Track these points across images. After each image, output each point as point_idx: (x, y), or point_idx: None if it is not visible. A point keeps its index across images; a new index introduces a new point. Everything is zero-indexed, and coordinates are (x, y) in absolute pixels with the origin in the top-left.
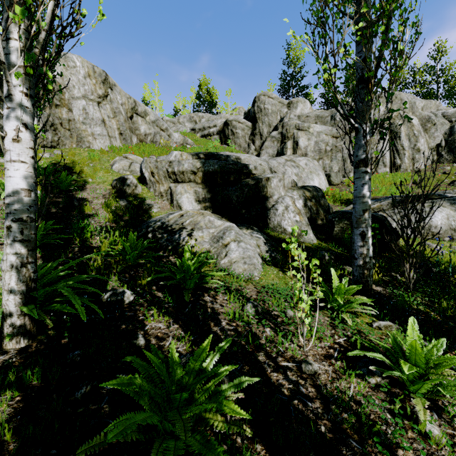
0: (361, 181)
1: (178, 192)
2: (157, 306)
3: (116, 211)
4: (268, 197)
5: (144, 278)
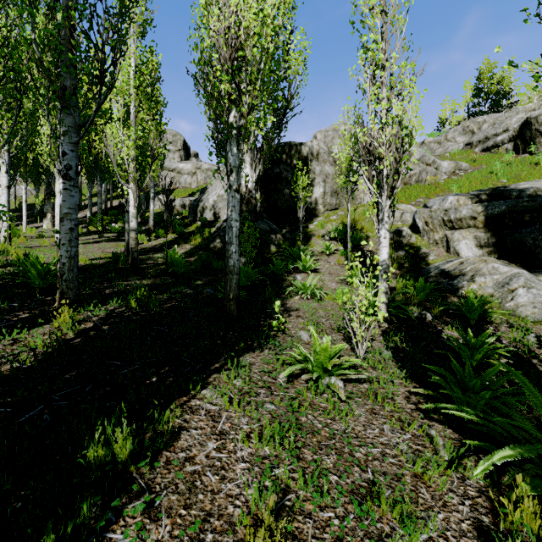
0: None
1: (455, 239)
2: (448, 325)
3: (397, 260)
4: None
5: (436, 309)
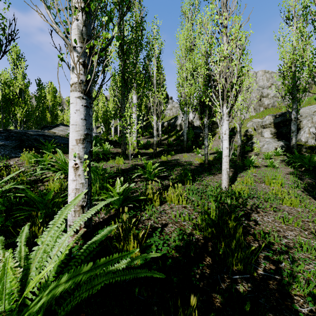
0: (291, 125)
1: (263, 132)
2: None
3: (242, 140)
4: (301, 128)
5: None
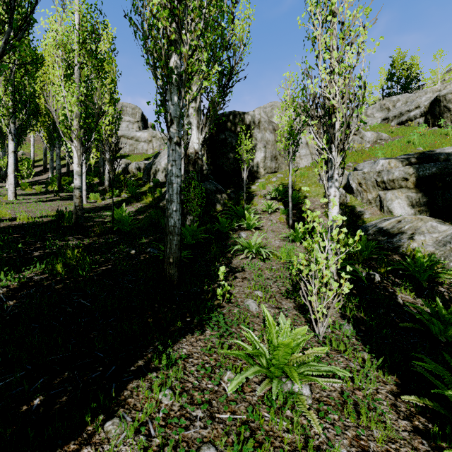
0: None
1: (388, 199)
2: (398, 286)
3: None
4: None
5: (382, 268)
